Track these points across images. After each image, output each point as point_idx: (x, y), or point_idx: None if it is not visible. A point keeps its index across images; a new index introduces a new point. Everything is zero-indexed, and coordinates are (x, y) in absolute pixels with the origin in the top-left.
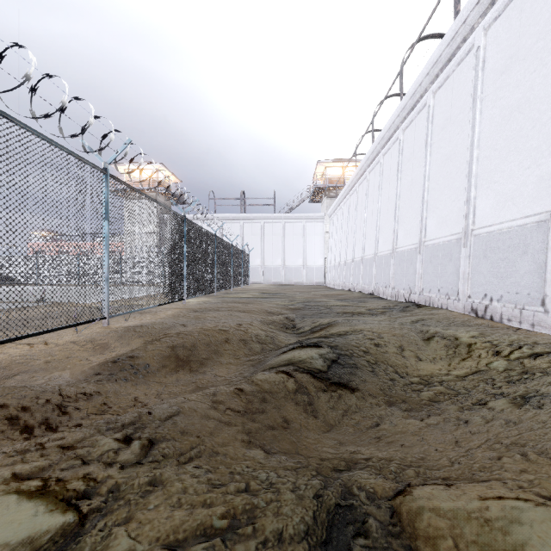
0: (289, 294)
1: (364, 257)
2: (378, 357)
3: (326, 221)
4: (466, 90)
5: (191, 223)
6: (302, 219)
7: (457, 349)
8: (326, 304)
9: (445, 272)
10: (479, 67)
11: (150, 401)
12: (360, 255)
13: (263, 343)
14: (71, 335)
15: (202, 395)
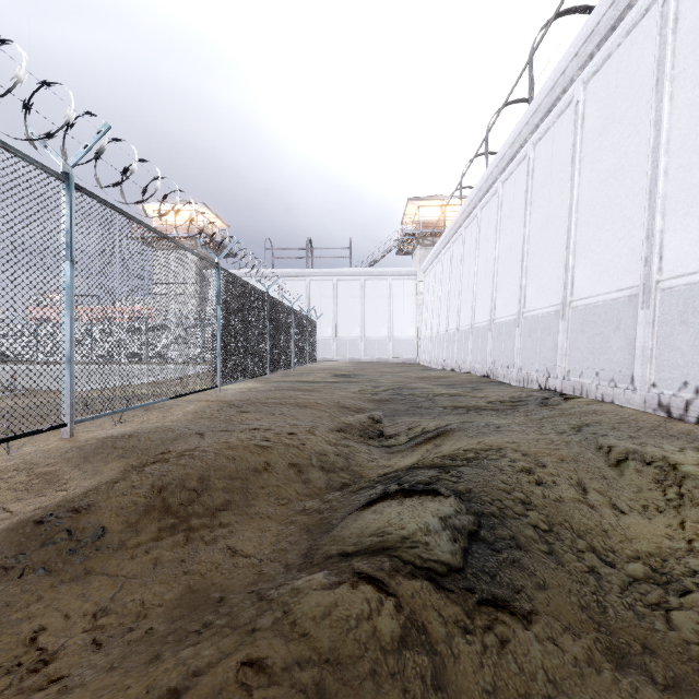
0: (371, 377)
1: (474, 326)
2: (550, 515)
3: (419, 278)
4: (642, 70)
5: (229, 275)
6: (388, 275)
7: (684, 490)
8: (426, 392)
9: (608, 346)
10: (667, 29)
11: (63, 646)
12: (468, 322)
13: (331, 470)
14: None
15: None
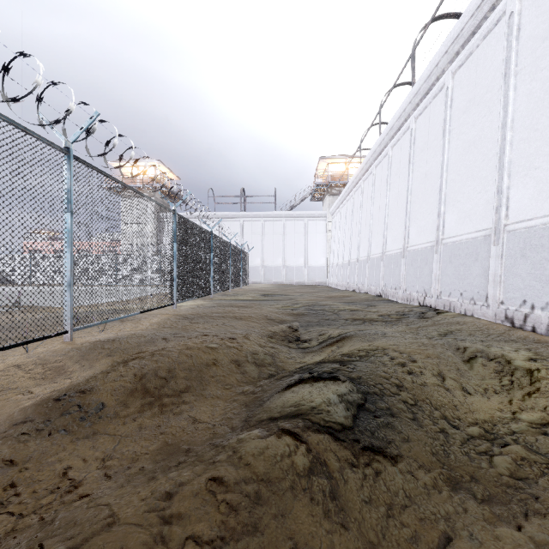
0: (291, 296)
1: (370, 257)
2: (416, 394)
3: (328, 219)
4: (494, 66)
5: (183, 219)
6: (304, 217)
7: (514, 378)
8: (332, 308)
9: (469, 274)
10: (512, 36)
11: (85, 477)
12: (365, 254)
13: (261, 365)
14: (19, 355)
15: (147, 505)
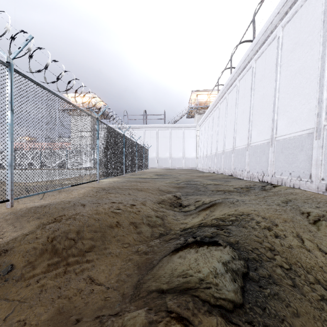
0: (174, 176)
1: (225, 151)
2: (288, 257)
3: (197, 129)
4: (315, 17)
5: (104, 124)
6: (182, 127)
7: None
8: (202, 183)
9: (296, 159)
10: None
11: None
12: (221, 149)
13: (154, 226)
14: None
15: None
